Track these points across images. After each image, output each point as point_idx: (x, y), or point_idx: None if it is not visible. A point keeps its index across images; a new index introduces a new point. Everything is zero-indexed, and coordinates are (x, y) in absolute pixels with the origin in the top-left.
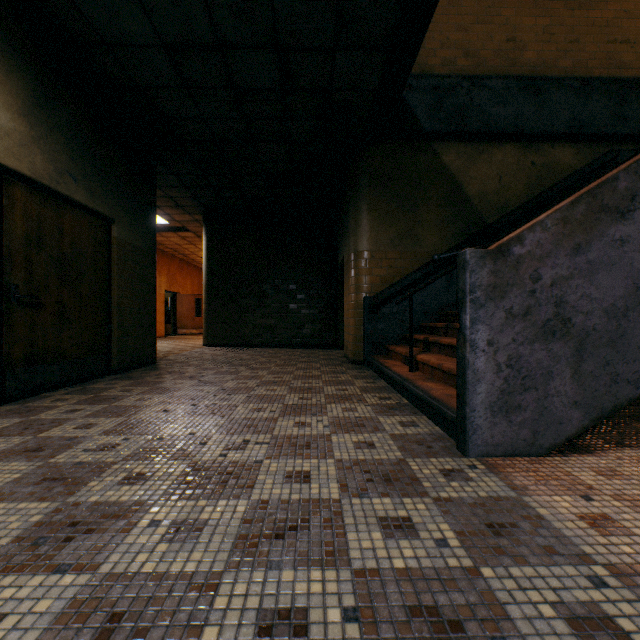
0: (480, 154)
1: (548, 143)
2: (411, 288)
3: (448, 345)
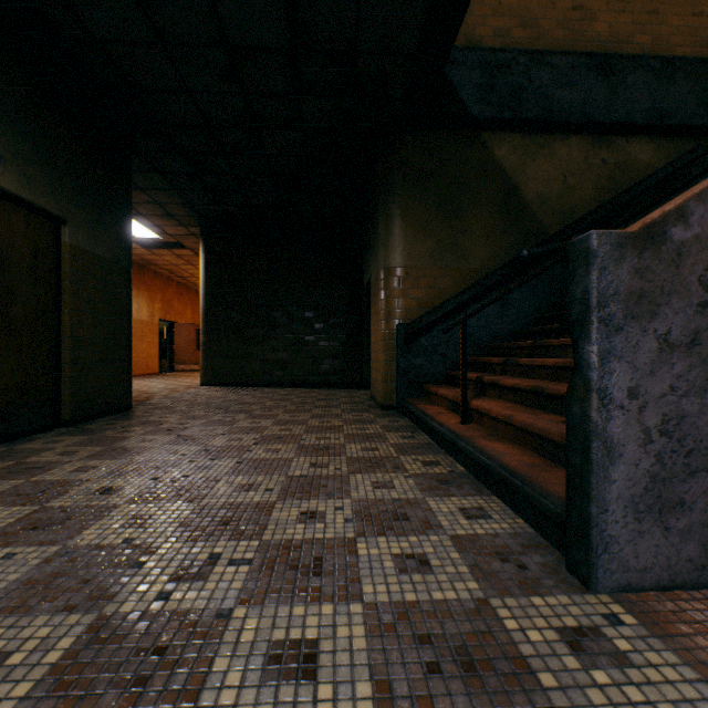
0: (540, 148)
1: (622, 136)
2: (456, 314)
3: (513, 388)
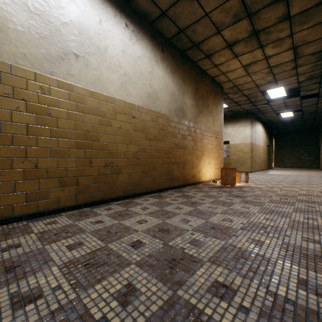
0: None
1: None
2: None
3: None
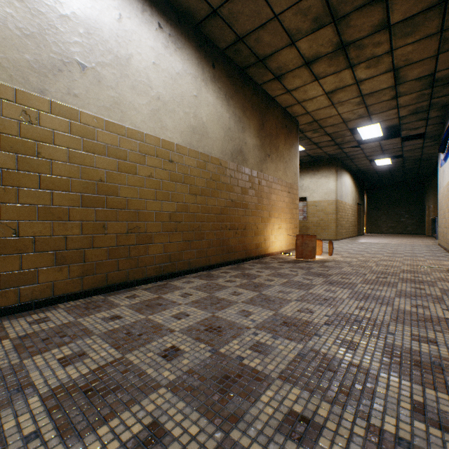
0: None
1: None
2: None
3: None
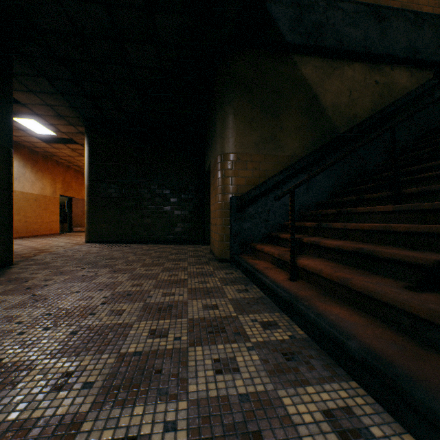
0: (334, 70)
1: (388, 65)
2: (275, 189)
3: (334, 248)
